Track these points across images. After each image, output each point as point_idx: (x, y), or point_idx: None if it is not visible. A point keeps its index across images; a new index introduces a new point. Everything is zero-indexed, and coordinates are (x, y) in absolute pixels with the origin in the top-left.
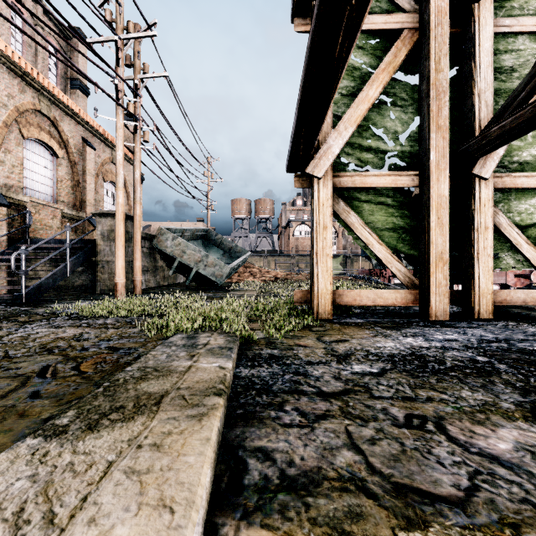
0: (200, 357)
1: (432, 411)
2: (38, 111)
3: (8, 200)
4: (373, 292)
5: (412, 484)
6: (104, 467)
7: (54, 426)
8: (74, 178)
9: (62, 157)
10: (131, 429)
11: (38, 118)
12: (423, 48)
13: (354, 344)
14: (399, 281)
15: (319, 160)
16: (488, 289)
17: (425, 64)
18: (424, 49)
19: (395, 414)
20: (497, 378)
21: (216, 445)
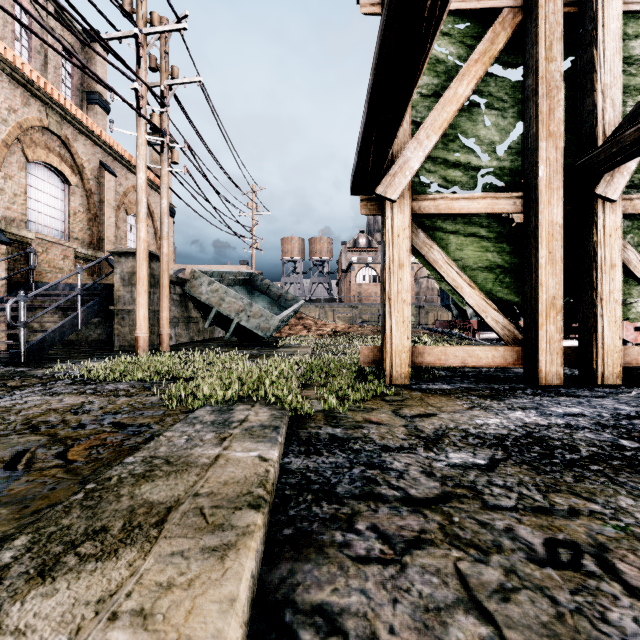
0: (233, 441)
1: (584, 534)
2: (45, 129)
3: (9, 236)
4: (463, 350)
5: None
6: None
7: None
8: (91, 211)
9: (75, 185)
10: (108, 575)
11: (45, 137)
12: (529, 32)
13: (445, 420)
14: (486, 336)
15: (393, 177)
16: (615, 345)
17: (531, 51)
18: (530, 33)
19: (528, 540)
20: None
21: (247, 609)
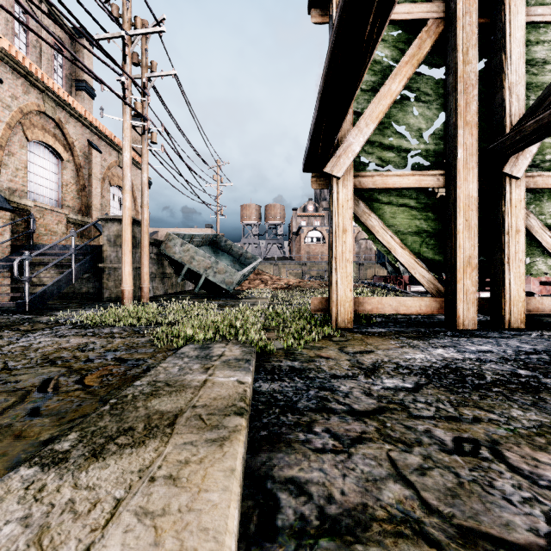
0: (216, 370)
1: (483, 434)
2: (42, 113)
3: (12, 204)
4: (396, 300)
5: (480, 528)
6: (110, 507)
7: (52, 452)
8: (80, 182)
9: (67, 161)
10: (142, 456)
11: (42, 120)
12: (449, 39)
13: (381, 356)
14: (416, 289)
15: (338, 158)
16: (520, 296)
17: (451, 55)
18: (450, 40)
19: (442, 438)
20: (547, 394)
21: (241, 477)
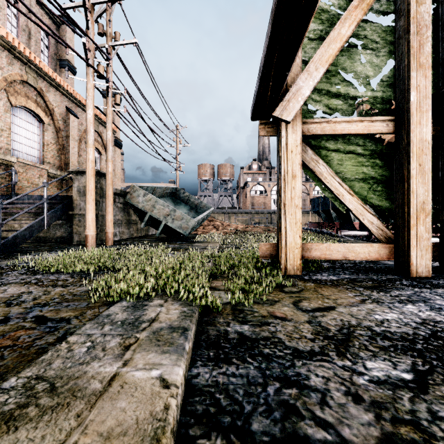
0: (137, 350)
1: None
2: (25, 82)
3: None
4: (344, 246)
5: None
6: None
7: None
8: (59, 143)
9: (48, 124)
10: None
11: (25, 88)
12: None
13: (345, 315)
14: (346, 233)
15: (288, 102)
16: None
17: None
18: None
19: None
20: None
21: None
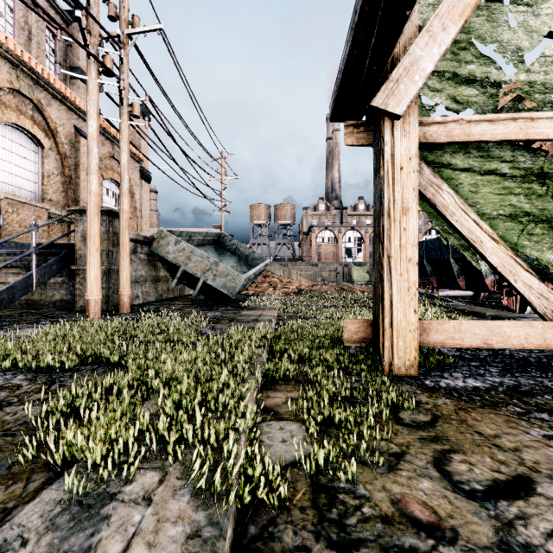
0: None
1: None
2: (16, 91)
3: None
4: (485, 325)
5: None
6: None
7: None
8: (65, 174)
9: (49, 148)
10: None
11: (17, 99)
12: None
13: None
14: (445, 293)
15: (396, 83)
16: None
17: None
18: None
19: None
20: None
21: None
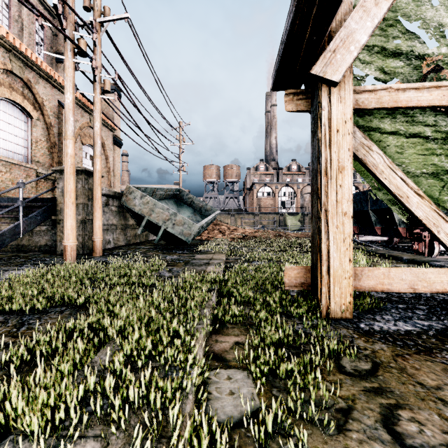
0: None
1: None
2: (9, 72)
3: None
4: (411, 272)
5: None
6: None
7: None
8: (50, 140)
9: (37, 119)
10: None
11: (9, 78)
12: None
13: None
14: (364, 238)
15: (334, 53)
16: None
17: None
18: None
19: None
20: None
21: None
